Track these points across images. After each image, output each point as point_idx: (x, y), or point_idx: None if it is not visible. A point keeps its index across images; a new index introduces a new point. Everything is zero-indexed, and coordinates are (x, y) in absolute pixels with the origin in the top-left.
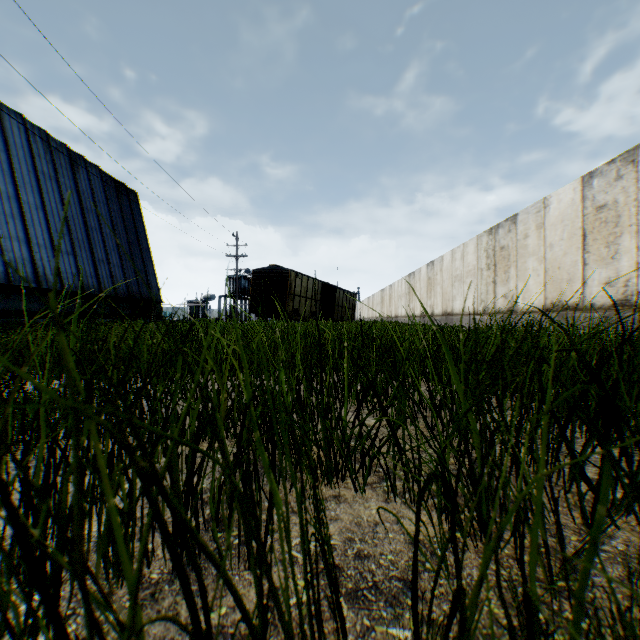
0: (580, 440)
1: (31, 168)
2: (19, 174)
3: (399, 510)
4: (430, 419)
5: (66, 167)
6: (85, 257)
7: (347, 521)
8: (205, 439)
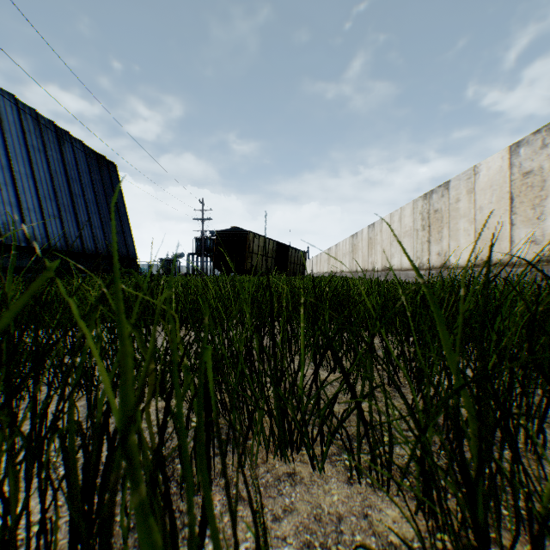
0: (543, 398)
1: (22, 142)
2: (11, 147)
3: (365, 495)
4: (384, 373)
5: (53, 141)
6: (70, 220)
7: (304, 513)
8: (154, 397)
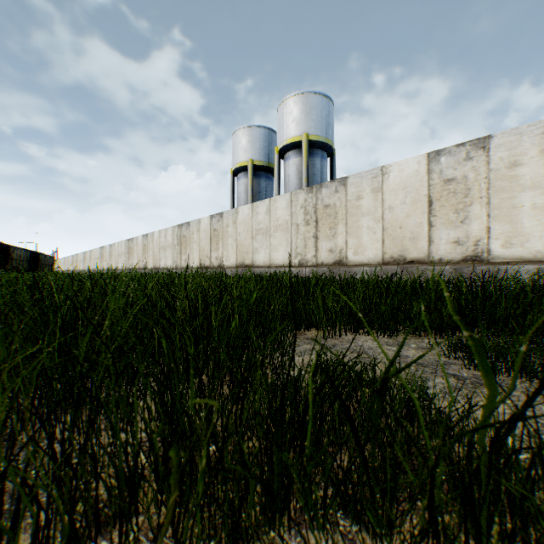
0: None
1: None
2: None
3: None
4: None
5: None
6: None
7: None
8: None
